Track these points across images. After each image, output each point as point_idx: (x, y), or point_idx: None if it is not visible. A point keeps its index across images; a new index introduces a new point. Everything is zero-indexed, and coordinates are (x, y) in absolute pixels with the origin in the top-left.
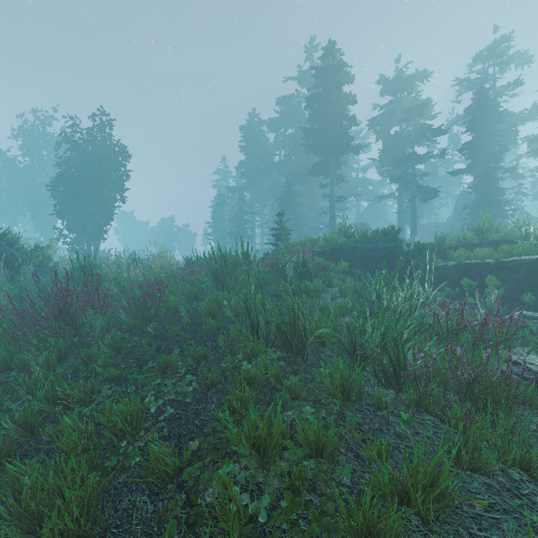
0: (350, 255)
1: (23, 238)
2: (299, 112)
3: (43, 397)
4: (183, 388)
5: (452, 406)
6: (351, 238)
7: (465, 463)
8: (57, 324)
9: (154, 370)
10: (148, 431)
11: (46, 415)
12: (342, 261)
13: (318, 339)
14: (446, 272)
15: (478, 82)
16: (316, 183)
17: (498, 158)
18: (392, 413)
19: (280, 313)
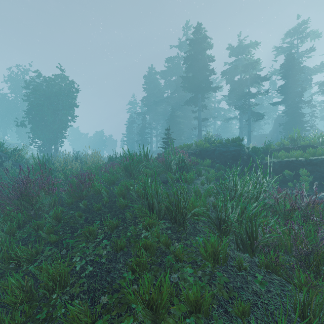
0: (212, 154)
1: (10, 143)
2: (179, 66)
3: (0, 258)
4: (100, 251)
5: (294, 270)
6: (212, 144)
7: (311, 322)
8: (19, 202)
9: (81, 235)
10: (73, 285)
11: (4, 270)
12: (207, 158)
13: (193, 214)
14: (273, 166)
15: (288, 49)
16: (189, 110)
17: (301, 95)
18: (249, 273)
19: (168, 197)
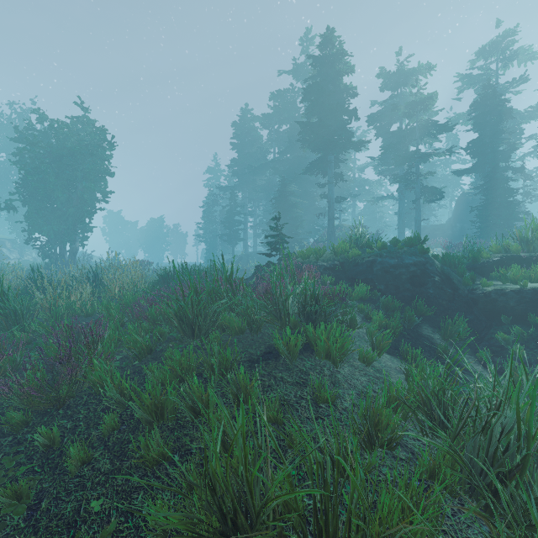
0: (368, 272)
1: None
2: (294, 107)
3: None
4: None
5: None
6: (367, 249)
7: None
8: None
9: None
10: None
11: None
12: (357, 280)
13: None
14: (503, 300)
15: (480, 79)
16: (312, 183)
17: (508, 157)
18: None
19: (290, 485)
